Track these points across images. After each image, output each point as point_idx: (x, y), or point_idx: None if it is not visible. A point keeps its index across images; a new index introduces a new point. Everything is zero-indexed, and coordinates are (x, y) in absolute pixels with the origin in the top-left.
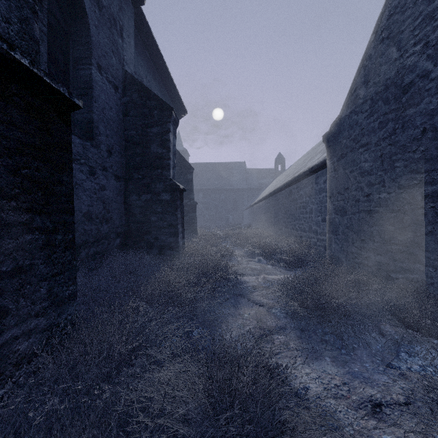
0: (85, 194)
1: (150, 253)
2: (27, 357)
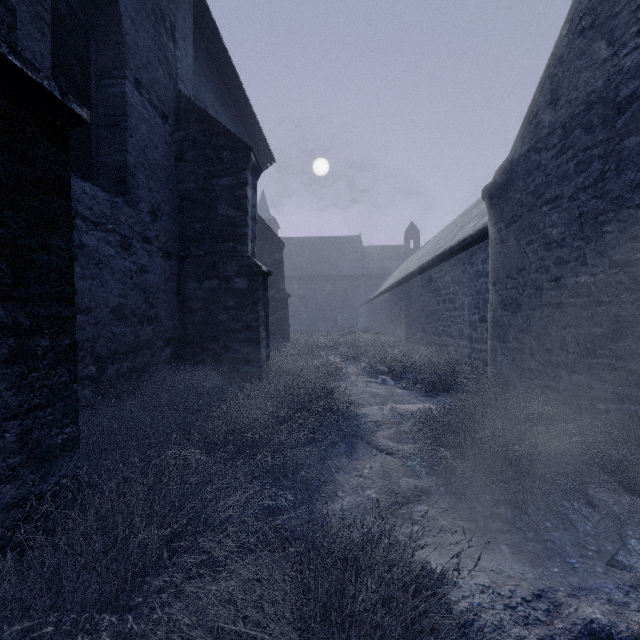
0: (114, 277)
1: (218, 370)
2: None
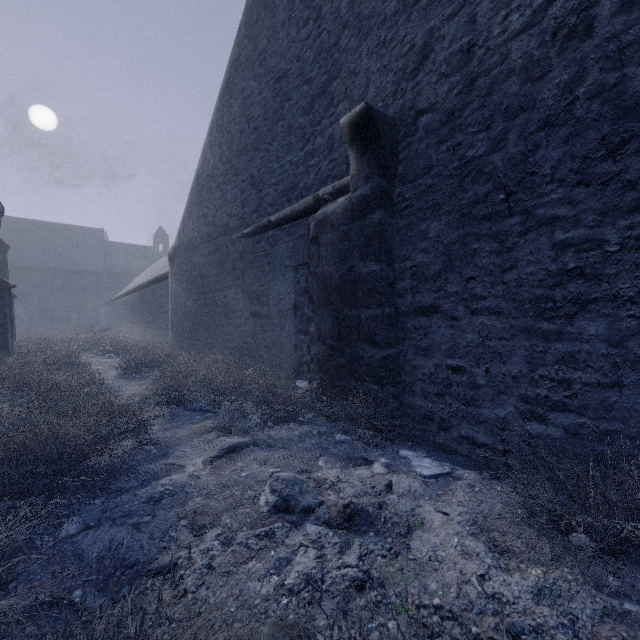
0: None
1: None
2: None
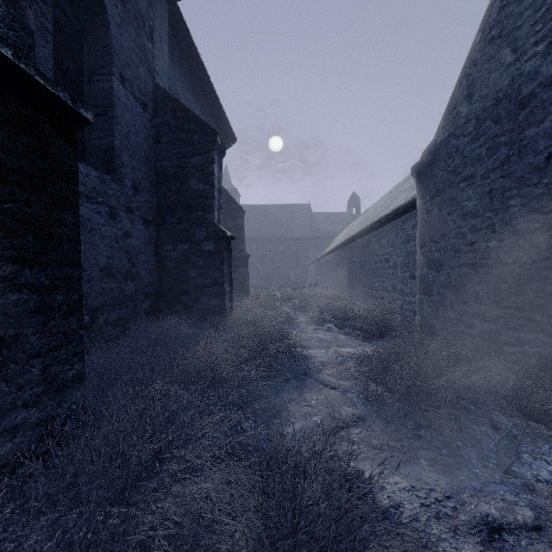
0: (103, 242)
1: (189, 319)
2: (10, 464)
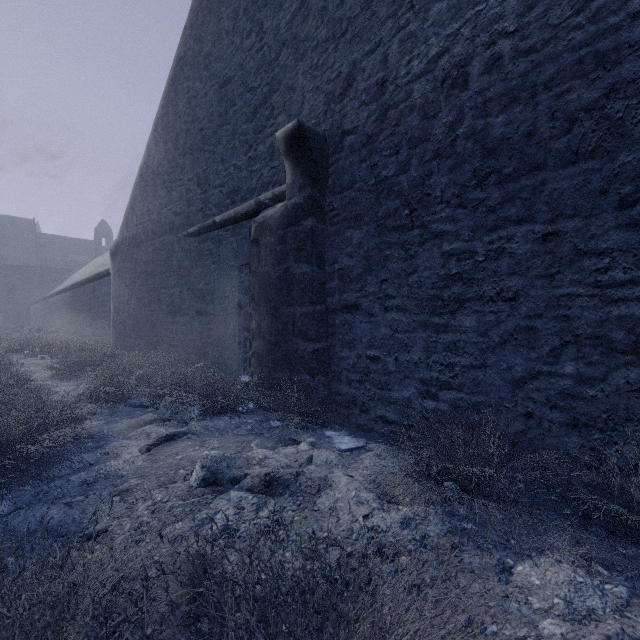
0: None
1: None
2: None
